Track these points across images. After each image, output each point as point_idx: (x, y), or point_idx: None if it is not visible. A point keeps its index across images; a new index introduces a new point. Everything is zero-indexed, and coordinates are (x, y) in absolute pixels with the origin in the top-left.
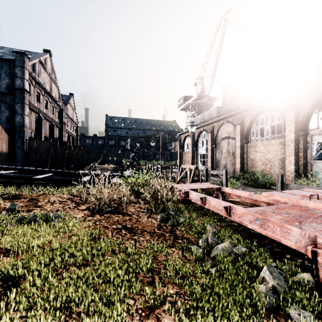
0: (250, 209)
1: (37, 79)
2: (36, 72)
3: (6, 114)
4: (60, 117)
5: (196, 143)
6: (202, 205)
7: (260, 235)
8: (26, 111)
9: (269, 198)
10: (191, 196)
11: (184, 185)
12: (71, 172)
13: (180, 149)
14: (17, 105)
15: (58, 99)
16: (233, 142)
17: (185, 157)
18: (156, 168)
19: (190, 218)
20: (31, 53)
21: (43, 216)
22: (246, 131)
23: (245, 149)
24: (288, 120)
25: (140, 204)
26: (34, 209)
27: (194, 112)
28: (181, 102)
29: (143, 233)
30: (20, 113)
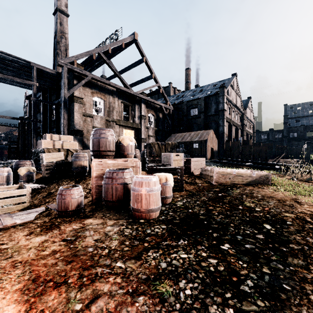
0: None
1: (229, 99)
2: (228, 94)
3: (214, 127)
4: (241, 121)
5: None
6: None
7: None
8: (225, 123)
9: None
10: None
11: None
12: (263, 163)
13: None
14: (220, 121)
15: (240, 107)
16: None
17: None
18: None
19: None
20: (224, 81)
21: None
22: None
23: None
24: None
25: None
26: None
27: None
28: None
29: None
30: (222, 125)
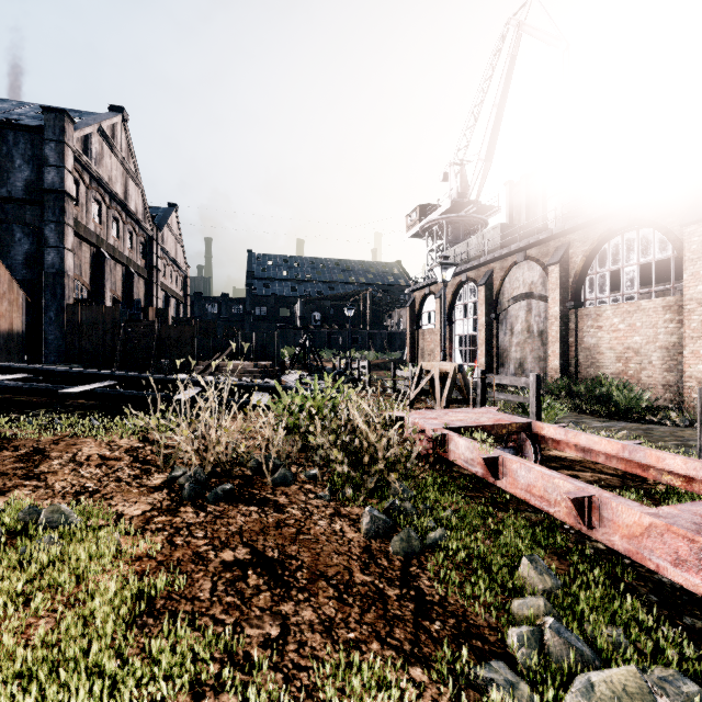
0: (669, 514)
1: (95, 171)
2: (92, 155)
3: (25, 247)
4: (148, 256)
5: (451, 311)
6: (488, 477)
7: (701, 597)
8: (69, 240)
9: (694, 465)
10: (453, 450)
11: (430, 416)
12: (156, 379)
13: (412, 324)
14: (49, 228)
15: (142, 215)
16: (540, 306)
17: (424, 343)
18: (358, 367)
19: (459, 526)
20: (84, 115)
21: (21, 517)
22: (574, 278)
23: (573, 322)
24: (688, 249)
25: (313, 468)
26: (20, 484)
27: (444, 241)
28: (415, 218)
29: (313, 587)
30: (55, 245)
